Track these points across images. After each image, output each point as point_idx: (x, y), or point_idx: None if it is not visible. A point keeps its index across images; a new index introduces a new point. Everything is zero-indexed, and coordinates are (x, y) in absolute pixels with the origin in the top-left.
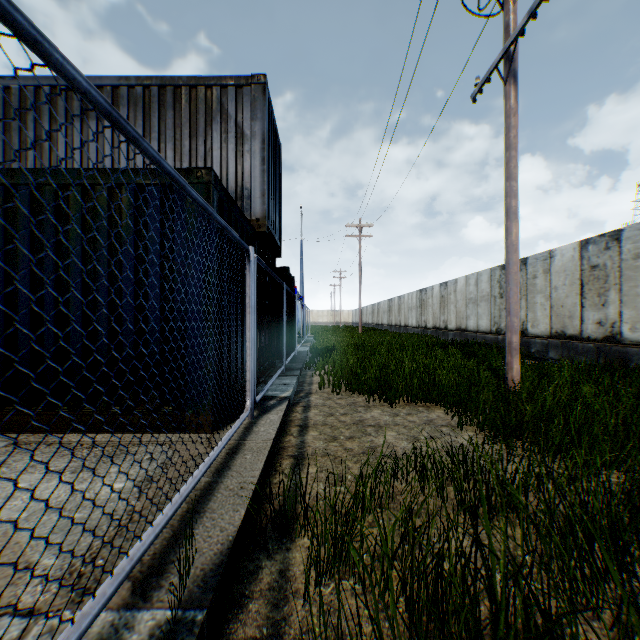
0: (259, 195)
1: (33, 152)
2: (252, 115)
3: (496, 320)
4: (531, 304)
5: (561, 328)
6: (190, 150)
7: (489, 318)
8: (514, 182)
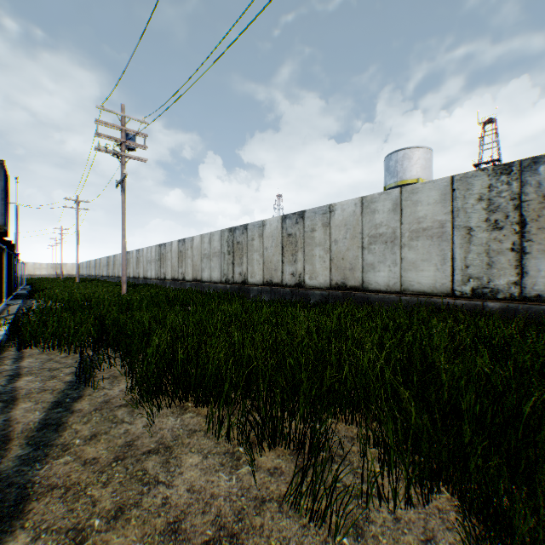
0: (1, 215)
1: None
2: None
3: (157, 272)
4: (167, 265)
5: (174, 276)
6: None
7: (155, 271)
8: (124, 226)
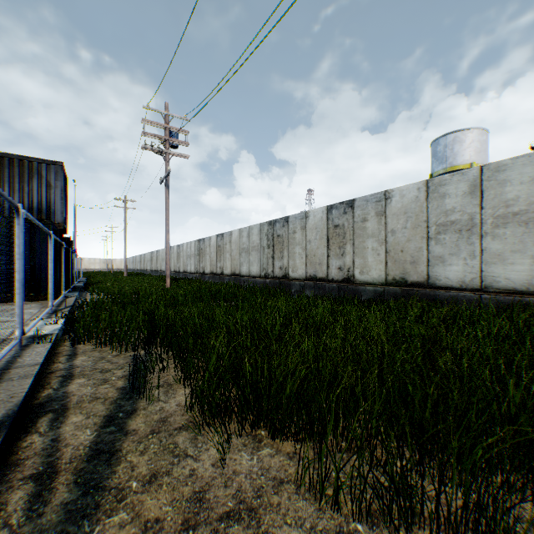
0: (60, 213)
1: None
2: (57, 178)
3: (197, 267)
4: (206, 259)
5: (213, 270)
6: (20, 188)
7: (194, 266)
8: (168, 221)
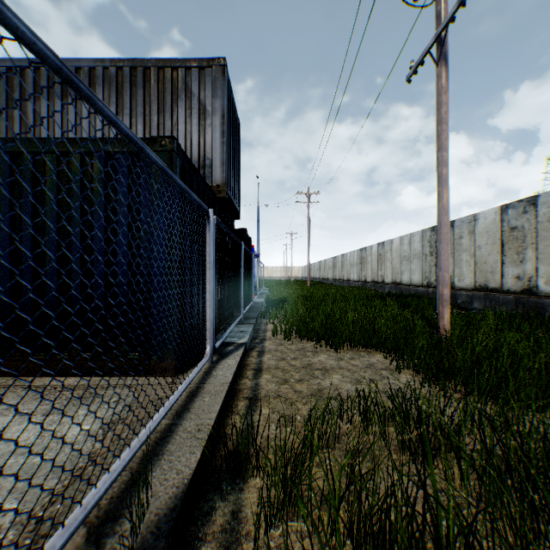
0: (219, 164)
1: (19, 126)
2: (213, 93)
3: (427, 275)
4: (457, 261)
5: (484, 282)
6: (158, 124)
7: (421, 273)
8: (445, 152)
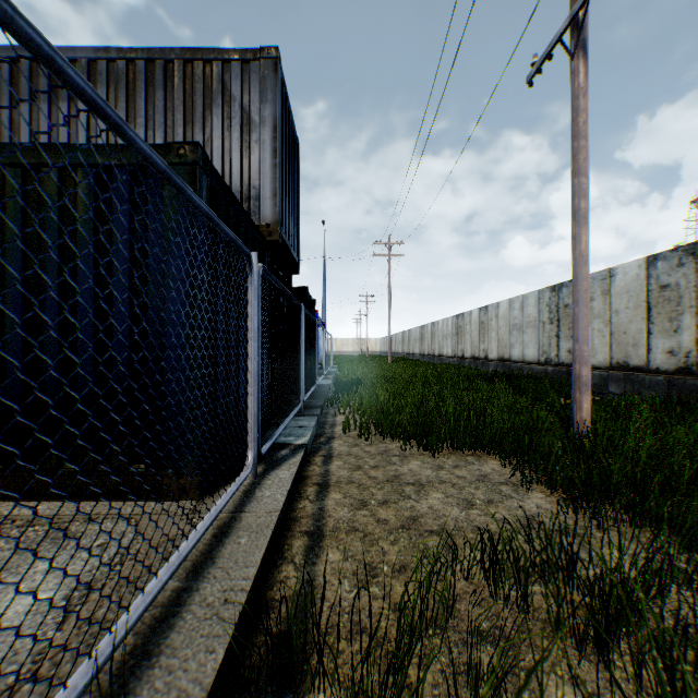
0: (270, 195)
1: None
2: (261, 97)
3: (545, 349)
4: None
5: (623, 358)
6: (185, 140)
7: (537, 347)
8: (584, 178)
